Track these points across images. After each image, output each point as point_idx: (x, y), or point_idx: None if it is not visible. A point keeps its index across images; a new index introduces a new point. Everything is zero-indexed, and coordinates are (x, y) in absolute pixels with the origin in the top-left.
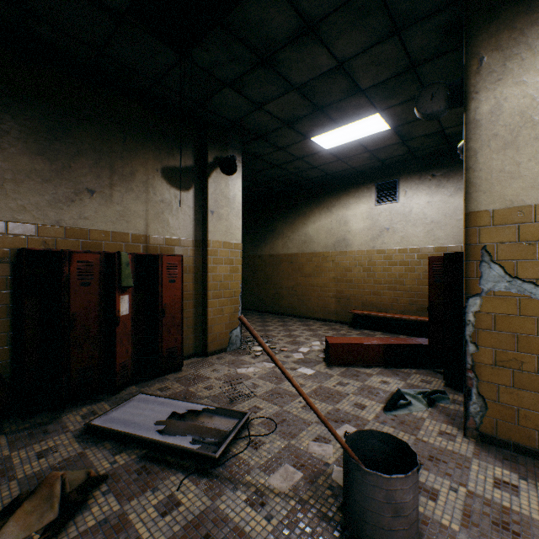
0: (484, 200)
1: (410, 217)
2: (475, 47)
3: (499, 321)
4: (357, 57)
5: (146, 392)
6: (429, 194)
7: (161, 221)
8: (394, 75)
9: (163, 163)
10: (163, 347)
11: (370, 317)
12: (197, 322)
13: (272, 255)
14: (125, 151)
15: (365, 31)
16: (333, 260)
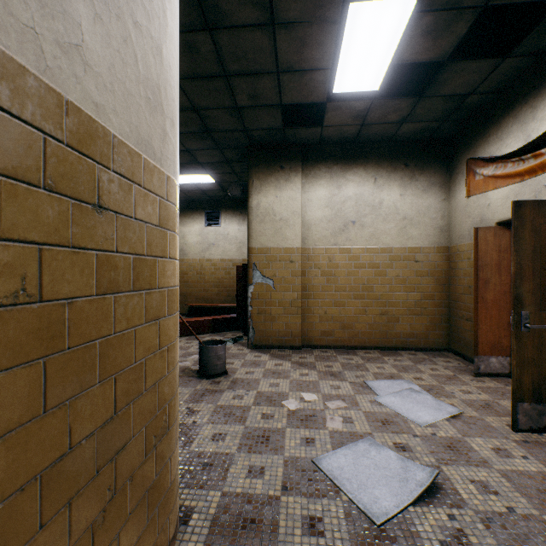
0: (254, 243)
1: (228, 238)
2: (251, 174)
3: (259, 295)
4: (198, 150)
5: None
6: (239, 224)
7: None
8: (218, 162)
9: None
10: None
11: (202, 308)
12: None
13: None
14: None
15: (203, 144)
16: None
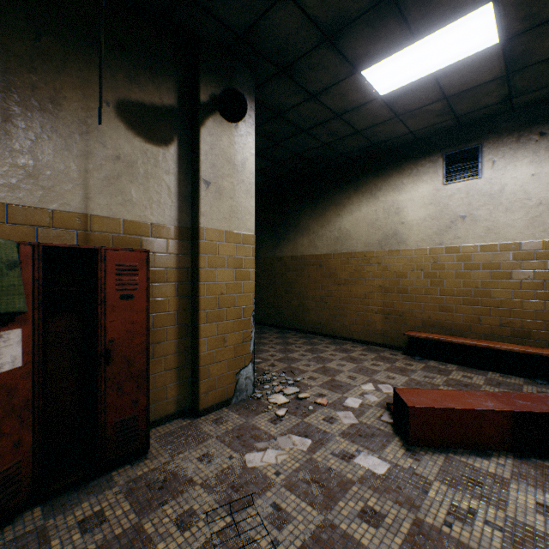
0: None
1: (501, 199)
2: None
3: None
4: None
5: (51, 534)
6: (534, 162)
7: (115, 191)
8: None
9: (120, 94)
10: (108, 420)
11: (436, 342)
12: (182, 360)
13: (295, 257)
14: (40, 57)
15: None
16: (378, 262)
